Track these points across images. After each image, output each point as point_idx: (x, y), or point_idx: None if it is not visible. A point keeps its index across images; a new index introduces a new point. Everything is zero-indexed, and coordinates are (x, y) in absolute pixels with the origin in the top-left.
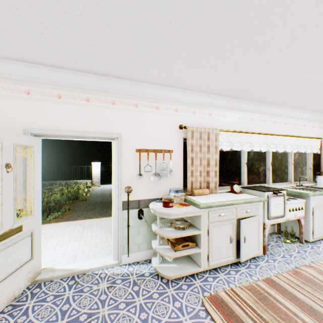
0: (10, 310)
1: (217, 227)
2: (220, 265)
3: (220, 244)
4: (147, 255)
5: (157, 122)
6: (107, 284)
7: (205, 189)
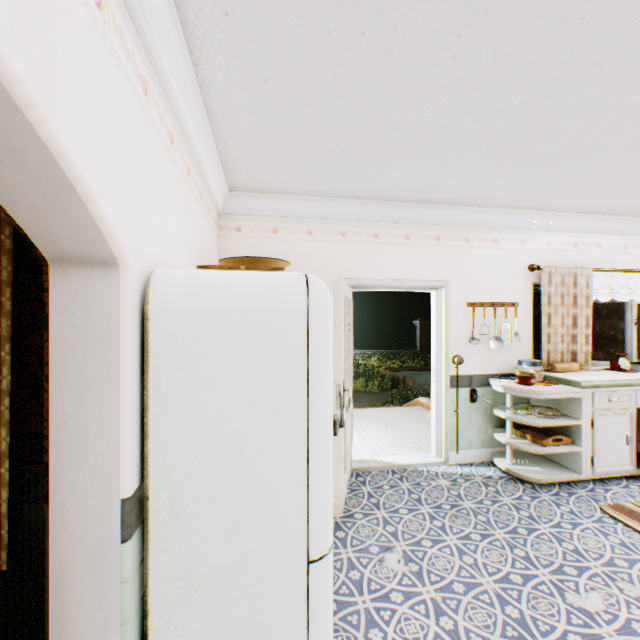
0: (350, 492)
1: (605, 418)
2: (609, 475)
3: (609, 443)
4: (480, 455)
5: (495, 262)
6: (446, 481)
7: (570, 363)
